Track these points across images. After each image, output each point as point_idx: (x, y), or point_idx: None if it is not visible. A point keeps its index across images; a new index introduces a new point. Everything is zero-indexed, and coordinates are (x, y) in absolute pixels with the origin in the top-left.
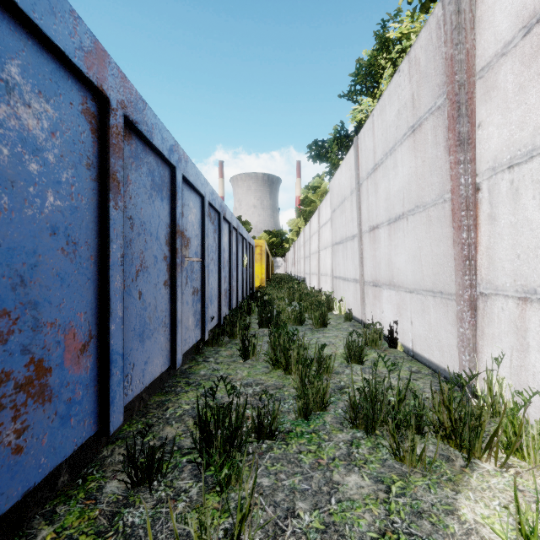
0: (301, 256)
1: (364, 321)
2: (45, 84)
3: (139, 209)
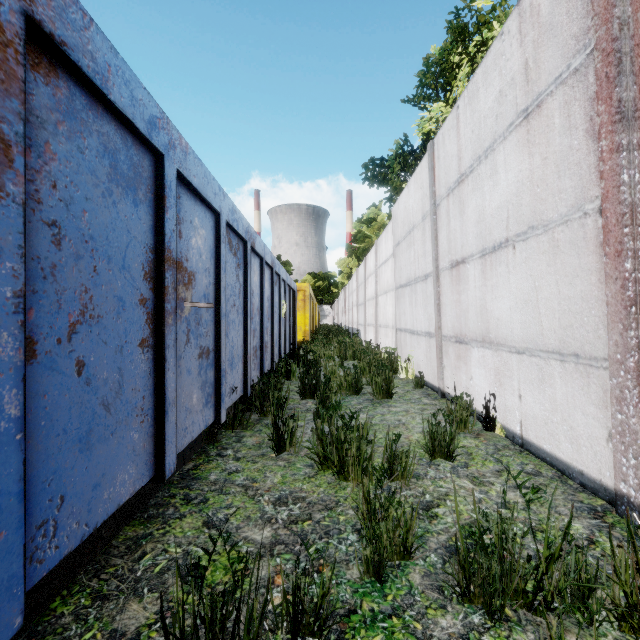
0: (354, 304)
1: (441, 390)
2: None
3: (79, 212)
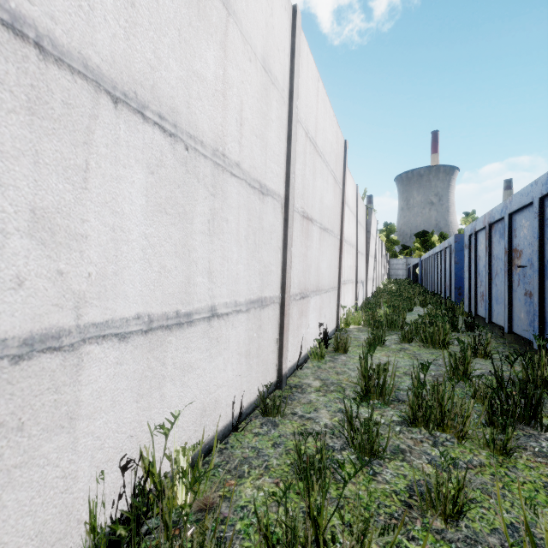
0: None
1: (287, 372)
2: (483, 237)
3: (496, 251)
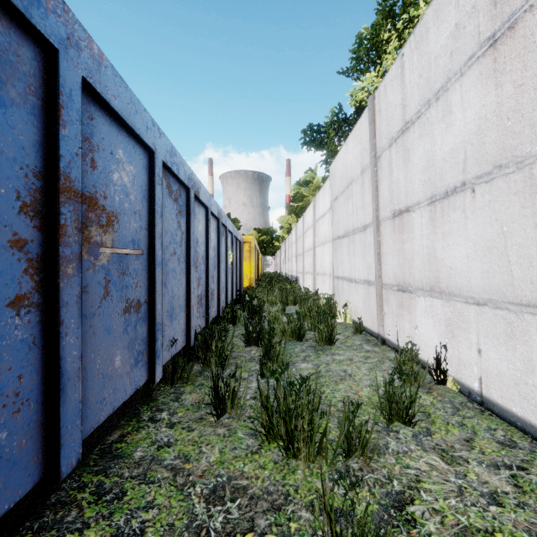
0: (293, 254)
1: (382, 336)
2: None
3: None
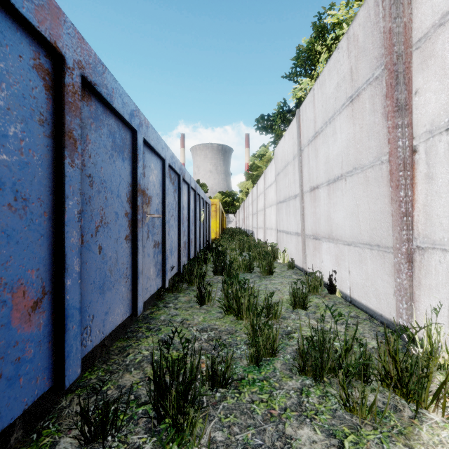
0: (250, 213)
1: (305, 269)
2: None
3: (99, 168)
